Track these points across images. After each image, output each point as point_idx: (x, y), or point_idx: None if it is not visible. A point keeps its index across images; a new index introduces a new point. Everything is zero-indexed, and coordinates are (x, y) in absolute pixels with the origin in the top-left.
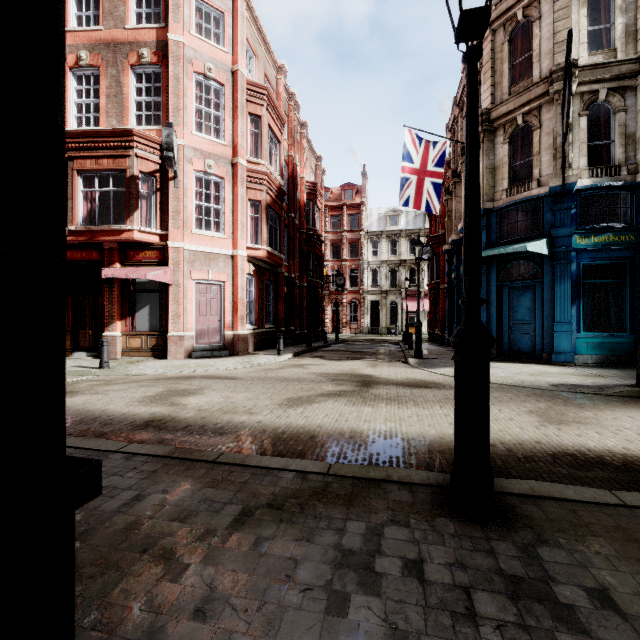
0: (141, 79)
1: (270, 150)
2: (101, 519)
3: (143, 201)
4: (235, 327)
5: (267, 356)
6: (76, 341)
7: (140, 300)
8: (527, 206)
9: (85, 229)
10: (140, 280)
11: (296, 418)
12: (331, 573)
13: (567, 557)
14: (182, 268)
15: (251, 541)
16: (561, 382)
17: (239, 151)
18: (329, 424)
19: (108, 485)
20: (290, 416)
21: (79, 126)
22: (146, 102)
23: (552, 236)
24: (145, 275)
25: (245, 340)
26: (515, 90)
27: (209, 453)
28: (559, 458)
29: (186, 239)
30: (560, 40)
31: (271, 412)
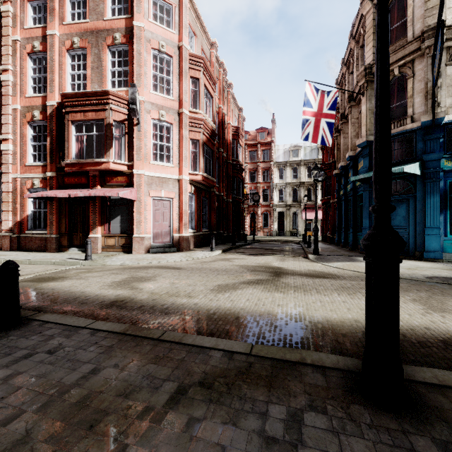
0: (115, 55)
1: (205, 103)
2: (61, 391)
3: (116, 141)
4: (180, 231)
5: (203, 252)
6: (71, 240)
7: (114, 212)
8: (402, 138)
9: (76, 162)
10: (114, 197)
11: (224, 301)
12: None
13: None
14: (143, 188)
15: (183, 422)
16: (434, 275)
17: (183, 104)
18: (250, 307)
19: (73, 358)
20: (219, 300)
21: (73, 90)
22: (118, 71)
23: (423, 160)
24: (117, 194)
25: (187, 240)
26: (392, 49)
27: (155, 331)
28: (450, 344)
29: (146, 168)
30: (430, 7)
31: (205, 296)
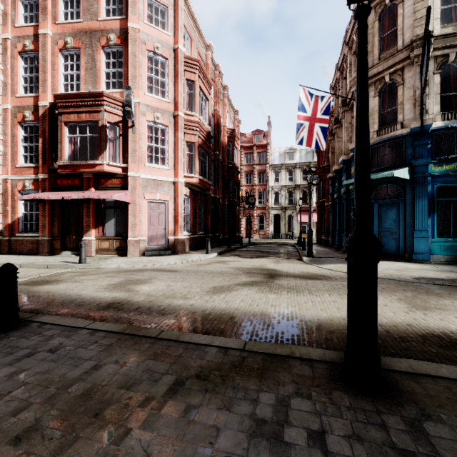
0: (109, 56)
1: (201, 106)
2: (65, 385)
3: (110, 143)
4: (176, 233)
5: (199, 255)
6: (64, 243)
7: (108, 214)
8: (392, 143)
9: (70, 164)
10: (108, 200)
11: (219, 302)
12: (247, 441)
13: (450, 432)
14: (138, 191)
15: (182, 409)
16: (421, 276)
17: (179, 106)
18: (244, 307)
19: (74, 356)
20: (215, 301)
21: (66, 91)
22: (113, 72)
23: (412, 165)
24: (111, 196)
25: (183, 243)
26: (383, 56)
27: (152, 330)
28: (428, 339)
29: (141, 170)
30: (419, 17)
31: (201, 297)
